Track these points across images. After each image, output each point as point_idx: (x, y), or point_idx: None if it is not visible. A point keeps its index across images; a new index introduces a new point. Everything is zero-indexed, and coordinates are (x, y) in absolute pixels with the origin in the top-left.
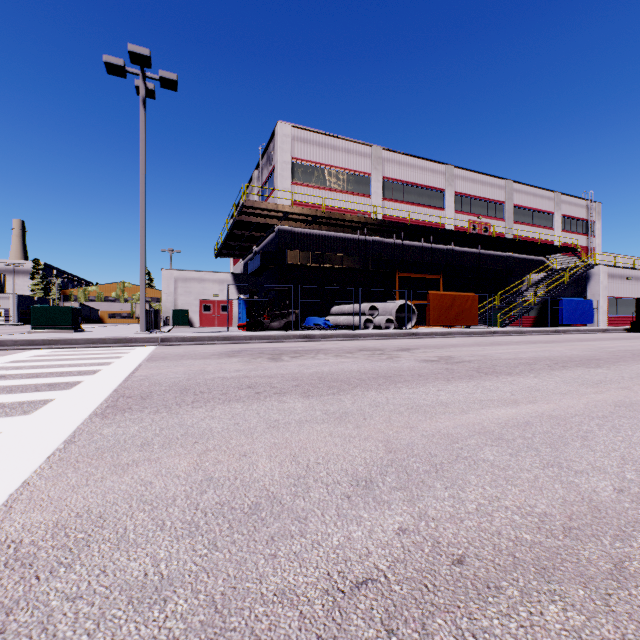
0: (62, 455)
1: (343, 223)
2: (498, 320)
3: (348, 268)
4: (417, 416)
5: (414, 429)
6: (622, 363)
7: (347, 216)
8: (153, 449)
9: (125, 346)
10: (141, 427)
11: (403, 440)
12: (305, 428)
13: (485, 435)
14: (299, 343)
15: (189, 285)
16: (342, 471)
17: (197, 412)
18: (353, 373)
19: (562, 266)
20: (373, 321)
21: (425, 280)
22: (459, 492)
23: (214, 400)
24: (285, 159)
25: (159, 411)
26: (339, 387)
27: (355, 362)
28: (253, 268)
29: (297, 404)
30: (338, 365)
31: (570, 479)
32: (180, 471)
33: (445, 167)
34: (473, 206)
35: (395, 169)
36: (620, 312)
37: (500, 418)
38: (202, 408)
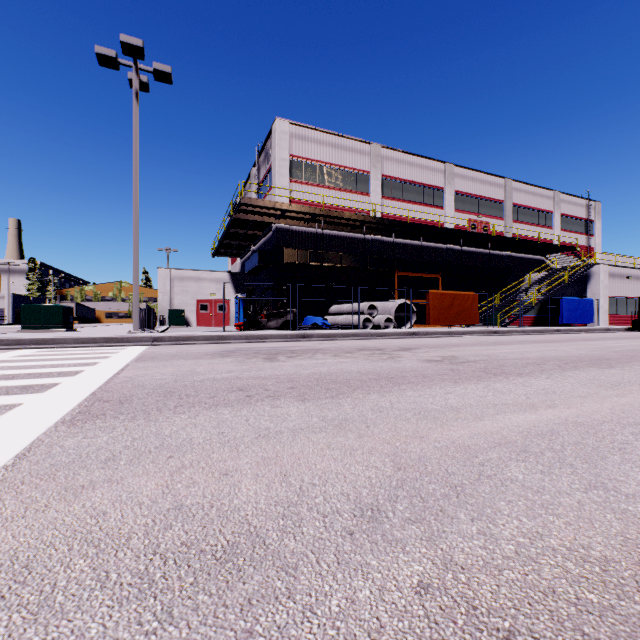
0: (7, 474)
1: (342, 221)
2: (498, 319)
3: (347, 267)
4: (426, 423)
5: (424, 439)
6: (635, 363)
7: (346, 214)
8: (118, 466)
9: (116, 346)
10: (111, 437)
11: (413, 453)
12: (299, 438)
13: (507, 447)
14: (296, 343)
15: (186, 284)
16: (342, 495)
17: (178, 419)
18: (353, 374)
19: (561, 265)
20: (372, 320)
21: (424, 279)
22: (490, 526)
23: (200, 404)
24: (283, 156)
25: (136, 418)
26: (338, 389)
27: (355, 362)
28: (250, 267)
29: (291, 409)
30: (337, 365)
31: (623, 506)
32: (144, 496)
33: (444, 165)
34: (472, 205)
35: (394, 167)
36: (620, 312)
37: (520, 425)
38: (185, 414)
